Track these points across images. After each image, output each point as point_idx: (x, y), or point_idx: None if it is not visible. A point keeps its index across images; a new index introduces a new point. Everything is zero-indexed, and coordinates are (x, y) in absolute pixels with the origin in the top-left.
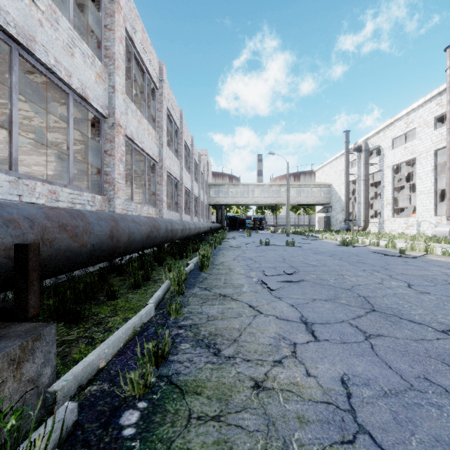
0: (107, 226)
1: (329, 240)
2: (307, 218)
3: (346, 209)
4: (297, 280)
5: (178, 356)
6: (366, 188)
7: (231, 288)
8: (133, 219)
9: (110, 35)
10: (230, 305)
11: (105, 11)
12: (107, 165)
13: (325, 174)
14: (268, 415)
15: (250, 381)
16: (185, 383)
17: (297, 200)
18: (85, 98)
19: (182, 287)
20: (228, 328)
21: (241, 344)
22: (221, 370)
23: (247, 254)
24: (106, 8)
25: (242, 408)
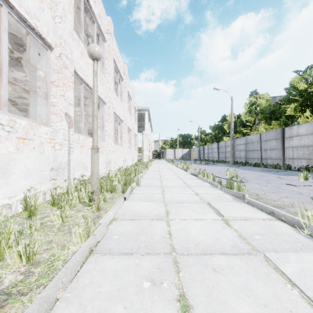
0: None
1: None
2: None
3: None
4: None
5: None
6: None
7: None
8: None
9: None
10: None
11: None
12: None
13: None
14: None
15: None
16: None
17: None
18: None
19: None
20: None
21: None
22: None
23: None
24: None
25: None
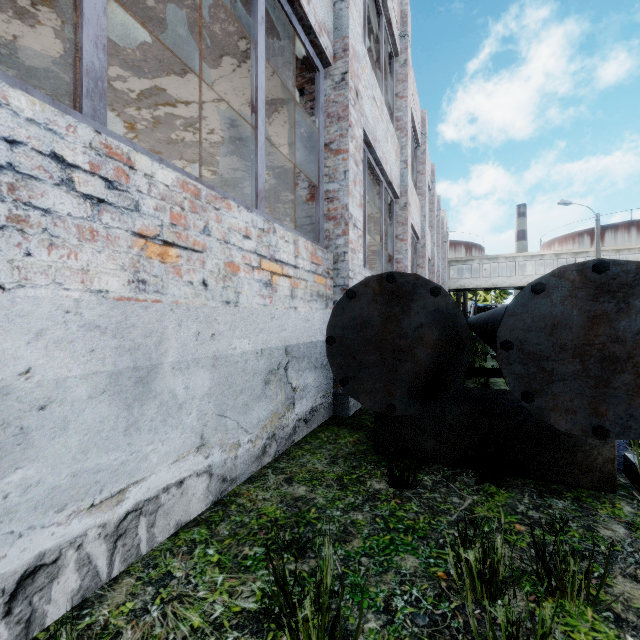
0: None
1: None
2: None
3: None
4: None
5: None
6: None
7: None
8: None
9: (401, 104)
10: None
11: (396, 78)
12: (398, 252)
13: None
14: None
15: None
16: None
17: None
18: (391, 183)
19: None
20: None
21: None
22: None
23: None
24: (397, 74)
25: None
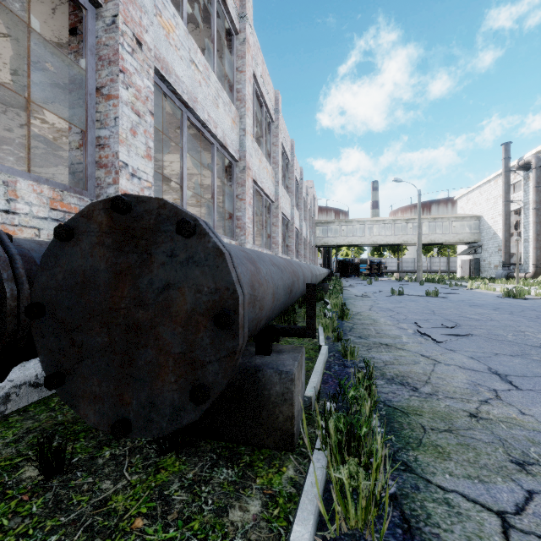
0: (301, 271)
1: (483, 290)
2: (443, 261)
3: (506, 249)
4: (464, 333)
5: (379, 389)
6: (538, 220)
7: (389, 338)
8: (302, 264)
9: (241, 77)
10: (400, 353)
11: (237, 54)
12: (238, 210)
13: (471, 203)
14: (497, 434)
15: (464, 412)
16: (401, 407)
17: (431, 239)
18: (225, 146)
19: (340, 333)
20: (412, 372)
21: (435, 385)
22: (428, 402)
23: (382, 305)
24: (237, 51)
25: (468, 428)
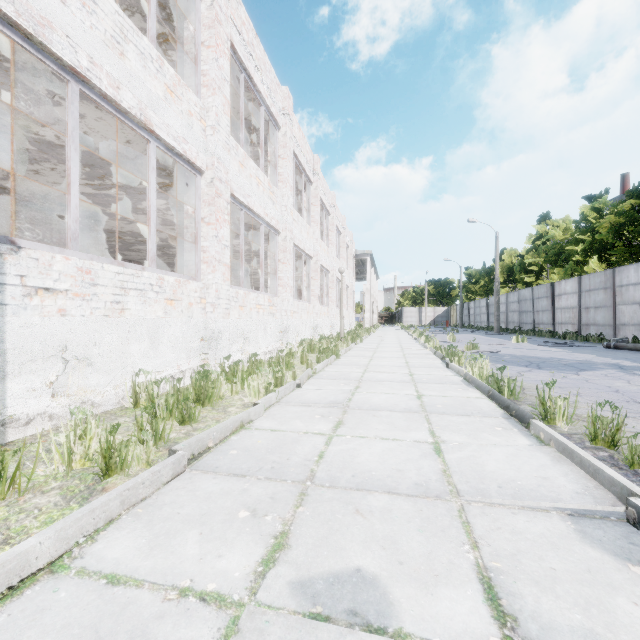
0: None
1: None
2: None
3: None
4: None
5: None
6: None
7: None
8: None
9: None
10: None
11: None
12: None
13: None
14: None
15: None
16: None
17: None
18: None
19: None
20: None
21: None
22: None
23: None
24: None
25: None
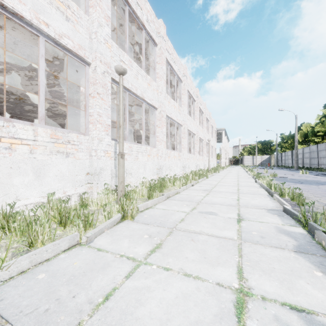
0: None
1: None
2: None
3: None
4: None
5: None
6: None
7: None
8: None
9: None
10: None
11: None
12: None
13: None
14: None
15: None
16: None
17: None
18: None
19: None
20: None
21: None
22: None
23: None
24: None
25: None
